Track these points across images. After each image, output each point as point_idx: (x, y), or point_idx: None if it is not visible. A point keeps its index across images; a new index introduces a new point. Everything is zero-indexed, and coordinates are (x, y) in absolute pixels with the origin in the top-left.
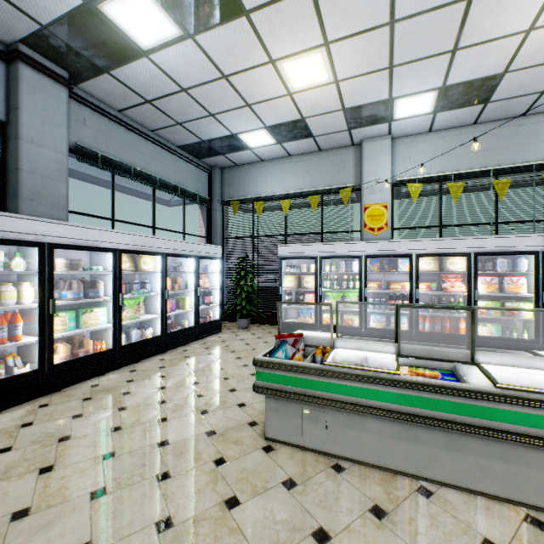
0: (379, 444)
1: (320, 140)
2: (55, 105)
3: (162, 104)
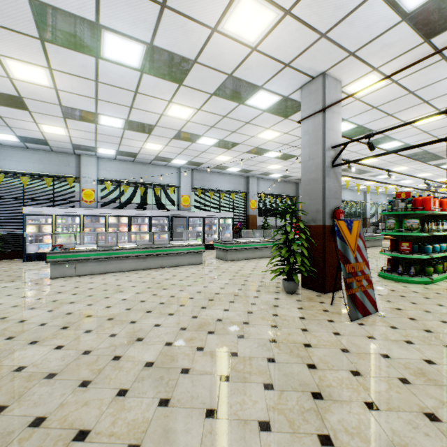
0: (92, 268)
1: (54, 148)
2: None
3: None
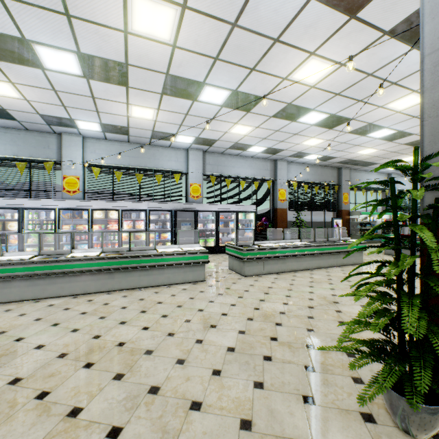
0: (20, 291)
1: (26, 124)
2: None
3: None
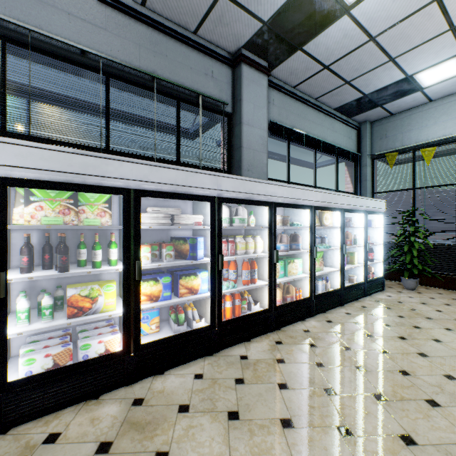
0: None
1: None
2: (260, 92)
3: (339, 66)
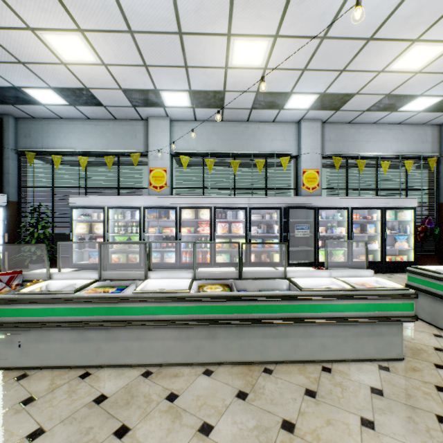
0: (62, 349)
1: (112, 110)
2: None
3: None
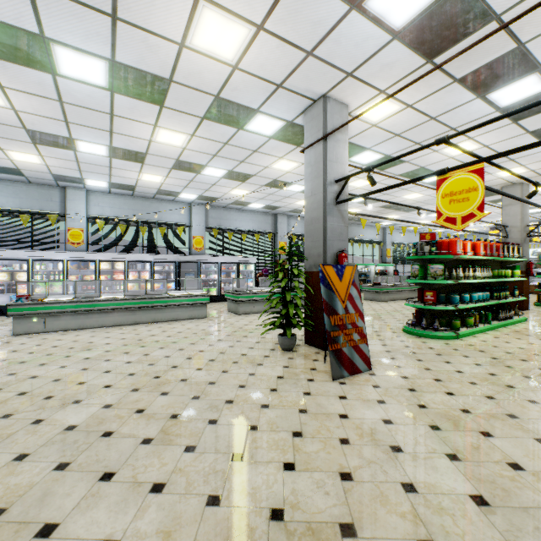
0: (66, 323)
1: (32, 179)
2: None
3: None
